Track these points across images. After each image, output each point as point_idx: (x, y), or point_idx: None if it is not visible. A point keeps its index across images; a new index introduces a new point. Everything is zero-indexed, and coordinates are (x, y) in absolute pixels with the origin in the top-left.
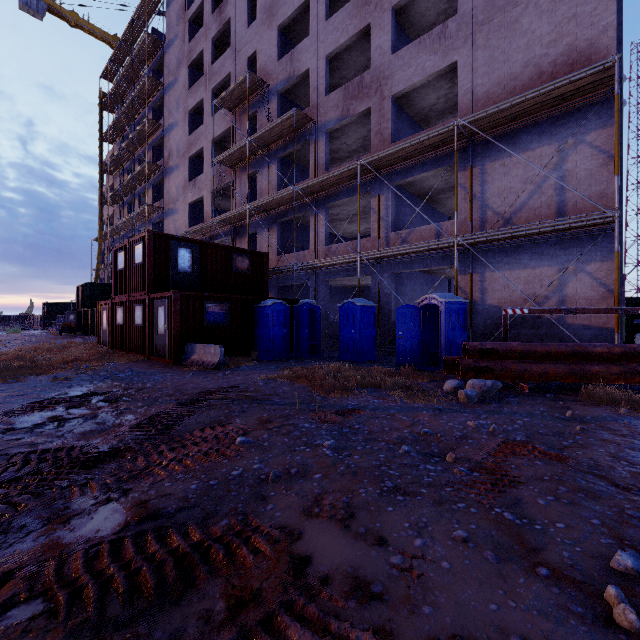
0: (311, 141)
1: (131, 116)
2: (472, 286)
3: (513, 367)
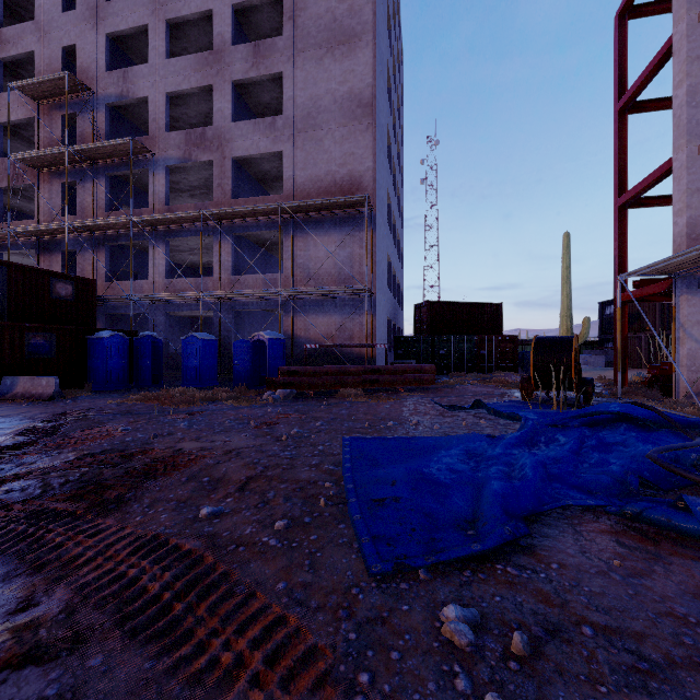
0: (149, 171)
1: None
2: (294, 326)
3: (306, 381)
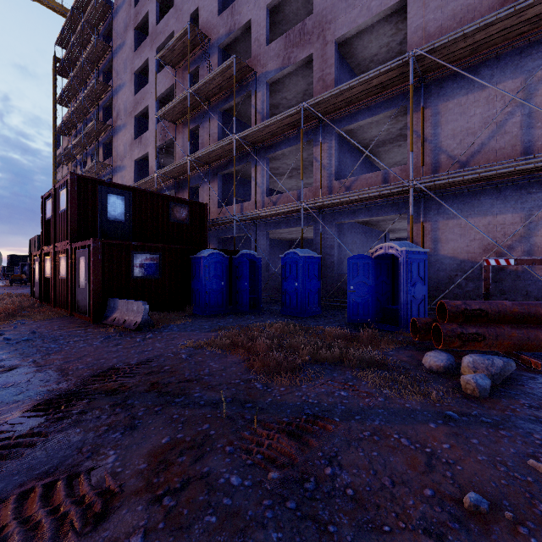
0: (252, 92)
1: (83, 79)
2: (423, 236)
3: (512, 334)
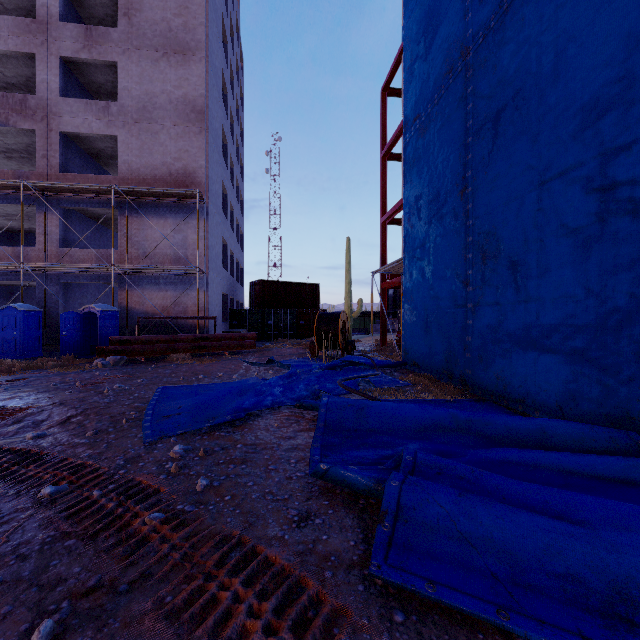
0: None
1: None
2: (129, 299)
3: (138, 349)
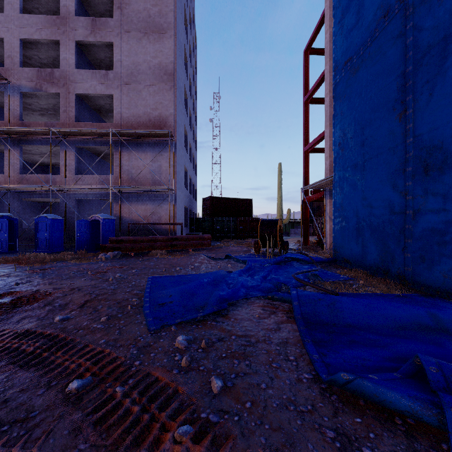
0: (5, 93)
1: None
2: (121, 210)
3: (129, 246)
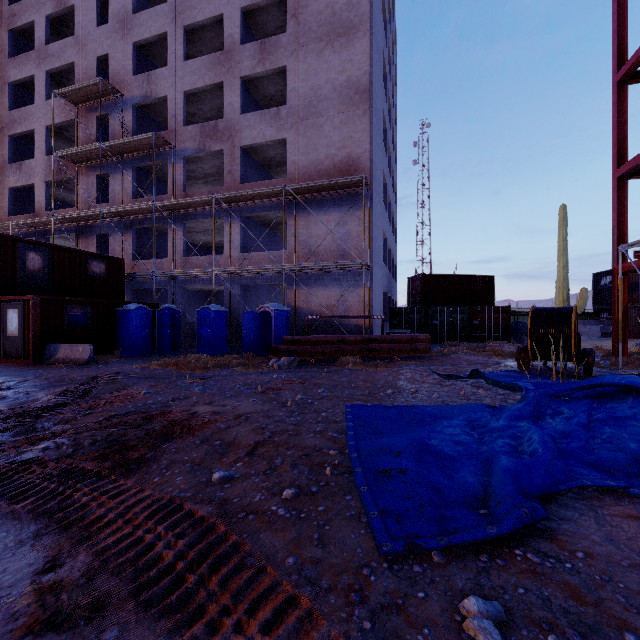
0: (169, 162)
1: None
2: (296, 298)
3: (308, 350)
